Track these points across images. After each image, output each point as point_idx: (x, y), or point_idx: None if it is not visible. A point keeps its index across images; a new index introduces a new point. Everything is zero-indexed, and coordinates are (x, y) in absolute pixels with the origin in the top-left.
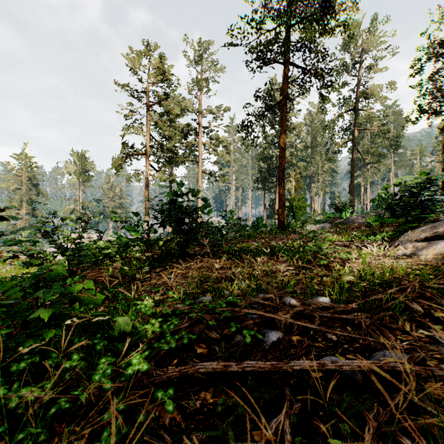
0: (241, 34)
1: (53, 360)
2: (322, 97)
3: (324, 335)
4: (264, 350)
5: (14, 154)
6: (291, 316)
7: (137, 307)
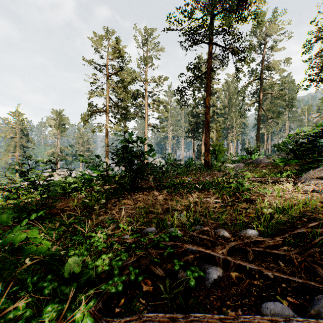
0: (177, 22)
1: (1, 306)
2: (237, 68)
3: (260, 271)
4: (206, 288)
5: (10, 112)
6: (227, 250)
7: (90, 241)
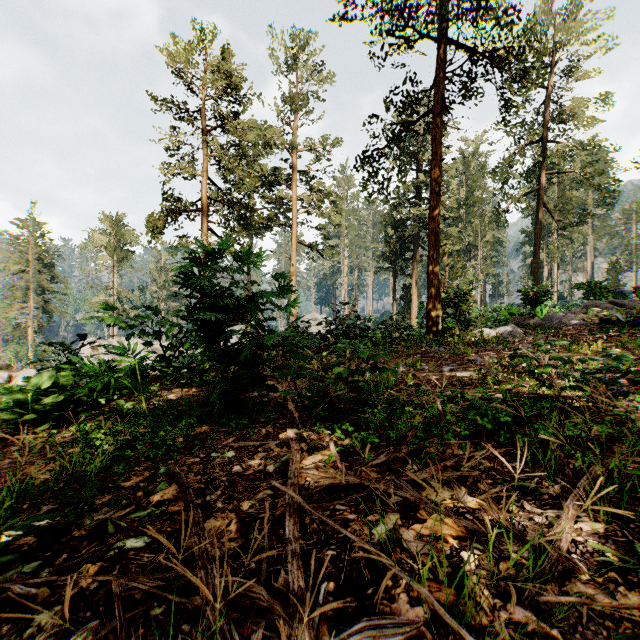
0: None
1: None
2: (505, 102)
3: None
4: None
5: (18, 219)
6: None
7: None
